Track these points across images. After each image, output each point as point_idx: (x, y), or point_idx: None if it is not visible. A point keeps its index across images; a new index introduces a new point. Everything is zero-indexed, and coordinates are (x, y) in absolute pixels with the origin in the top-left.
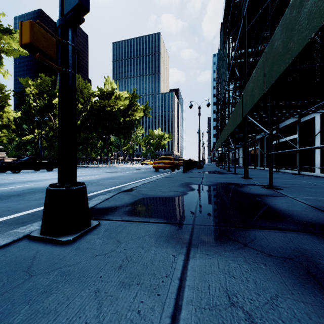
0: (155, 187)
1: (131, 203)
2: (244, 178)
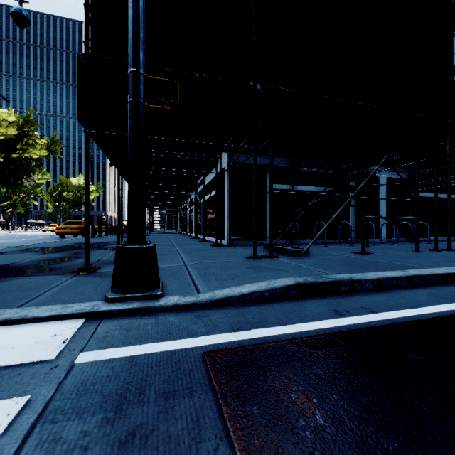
0: (44, 245)
1: (20, 250)
2: None
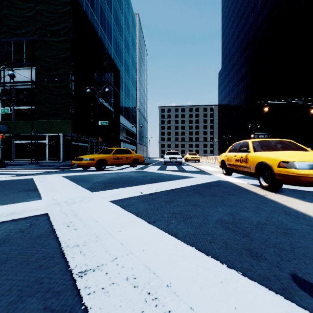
0: None
1: None
2: None
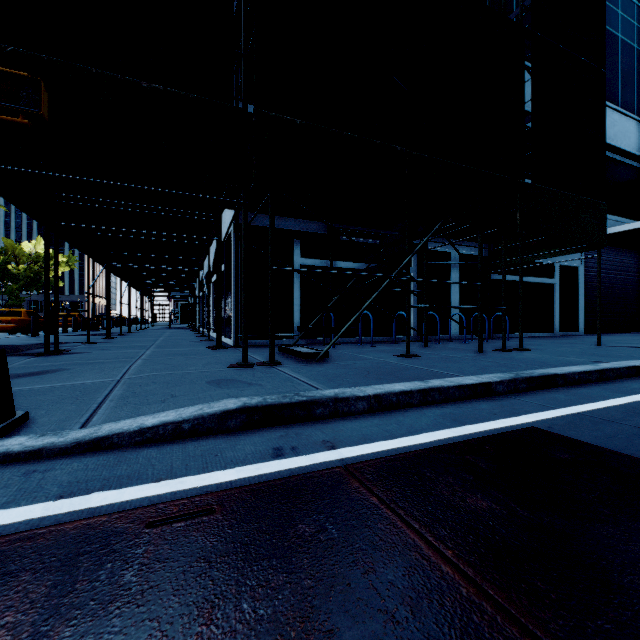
0: None
1: None
2: (103, 338)
